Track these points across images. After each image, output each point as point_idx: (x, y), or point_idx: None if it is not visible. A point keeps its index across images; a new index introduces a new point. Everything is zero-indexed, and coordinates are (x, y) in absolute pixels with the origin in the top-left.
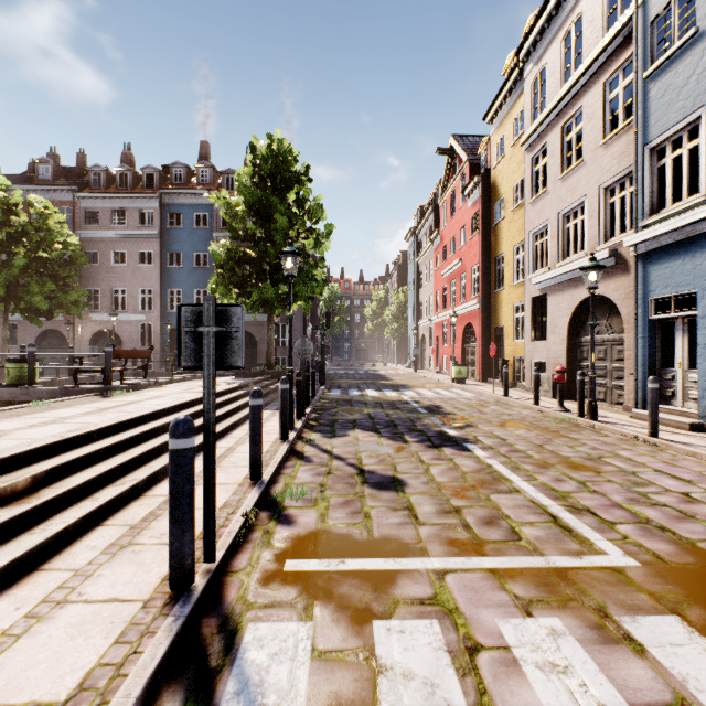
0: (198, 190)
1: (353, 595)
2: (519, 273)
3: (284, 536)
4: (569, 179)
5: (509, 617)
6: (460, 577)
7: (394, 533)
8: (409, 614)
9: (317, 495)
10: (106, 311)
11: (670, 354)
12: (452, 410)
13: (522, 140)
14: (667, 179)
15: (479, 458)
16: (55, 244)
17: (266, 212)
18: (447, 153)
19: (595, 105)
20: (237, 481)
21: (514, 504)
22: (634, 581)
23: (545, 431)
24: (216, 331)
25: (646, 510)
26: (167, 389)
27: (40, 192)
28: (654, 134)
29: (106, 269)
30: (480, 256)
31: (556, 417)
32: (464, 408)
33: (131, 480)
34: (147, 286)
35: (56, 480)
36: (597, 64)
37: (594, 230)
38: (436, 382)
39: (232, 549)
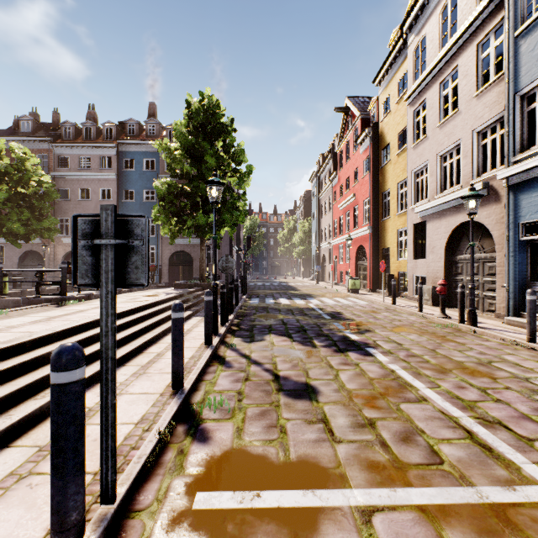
0: (146, 140)
1: None
2: (401, 205)
3: (197, 458)
4: (446, 126)
5: None
6: (389, 519)
7: (311, 453)
8: None
9: (234, 405)
10: None
11: (536, 270)
12: (351, 317)
13: (405, 97)
14: (537, 120)
15: (382, 363)
16: (31, 182)
17: (198, 155)
18: (343, 111)
19: (469, 64)
20: (159, 390)
21: (425, 416)
22: None
23: (434, 336)
24: (117, 244)
25: None
26: None
27: (22, 142)
28: (525, 82)
29: (74, 203)
30: (370, 191)
31: (439, 323)
32: (361, 315)
33: None
34: None
35: None
36: (471, 29)
37: (468, 167)
38: (335, 292)
39: (140, 478)
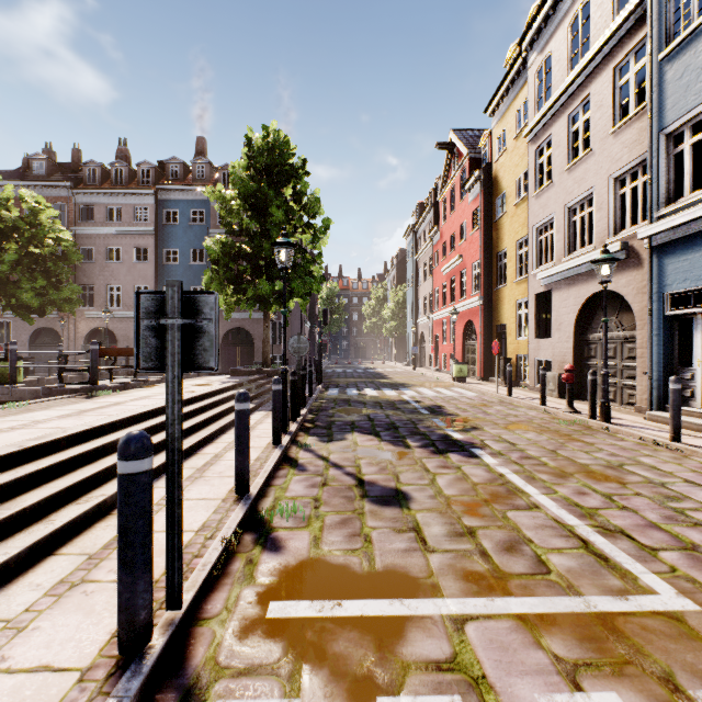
0: (194, 186)
1: (351, 655)
2: (520, 269)
3: (269, 567)
4: (576, 170)
5: (552, 691)
6: (483, 627)
7: (399, 563)
8: (424, 687)
9: (310, 512)
10: (101, 309)
11: (686, 352)
12: (455, 411)
13: (525, 132)
14: (685, 166)
15: (489, 466)
16: (47, 240)
17: (261, 206)
18: (447, 148)
19: (604, 92)
20: (221, 495)
21: (536, 524)
22: (700, 634)
23: (556, 435)
24: (183, 324)
25: (689, 531)
26: (156, 389)
27: (34, 188)
28: (671, 118)
29: (101, 266)
30: (481, 252)
31: (565, 418)
32: (468, 409)
33: (98, 496)
34: (142, 283)
35: (7, 498)
36: (606, 49)
37: (603, 222)
38: (436, 380)
39: (205, 587)
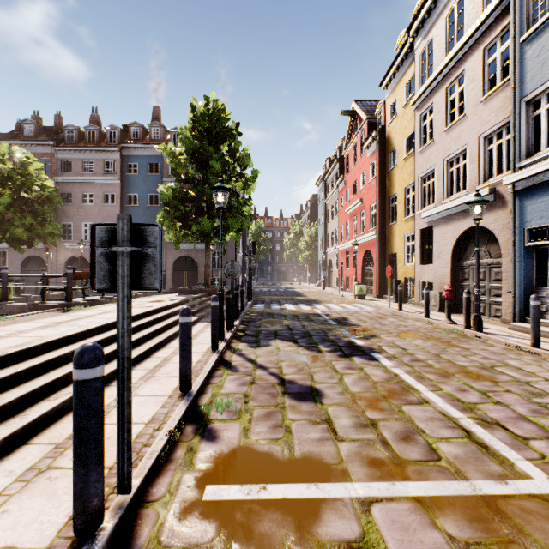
0: (150, 144)
1: (274, 534)
2: (408, 209)
3: (206, 455)
4: (453, 131)
5: None
6: (386, 509)
7: (314, 451)
8: None
9: (241, 407)
10: (77, 241)
11: (541, 275)
12: (357, 322)
13: (412, 101)
14: (542, 126)
15: (386, 367)
16: (34, 186)
17: (203, 159)
18: (350, 115)
19: (475, 68)
20: (168, 392)
21: (426, 417)
22: None
23: (439, 341)
24: (132, 251)
25: None
26: None
27: (25, 146)
28: (530, 88)
29: (77, 208)
30: (377, 196)
31: (445, 328)
32: (367, 320)
33: (66, 393)
34: (110, 221)
35: None
36: (477, 34)
37: (474, 172)
38: (341, 298)
39: (152, 473)
